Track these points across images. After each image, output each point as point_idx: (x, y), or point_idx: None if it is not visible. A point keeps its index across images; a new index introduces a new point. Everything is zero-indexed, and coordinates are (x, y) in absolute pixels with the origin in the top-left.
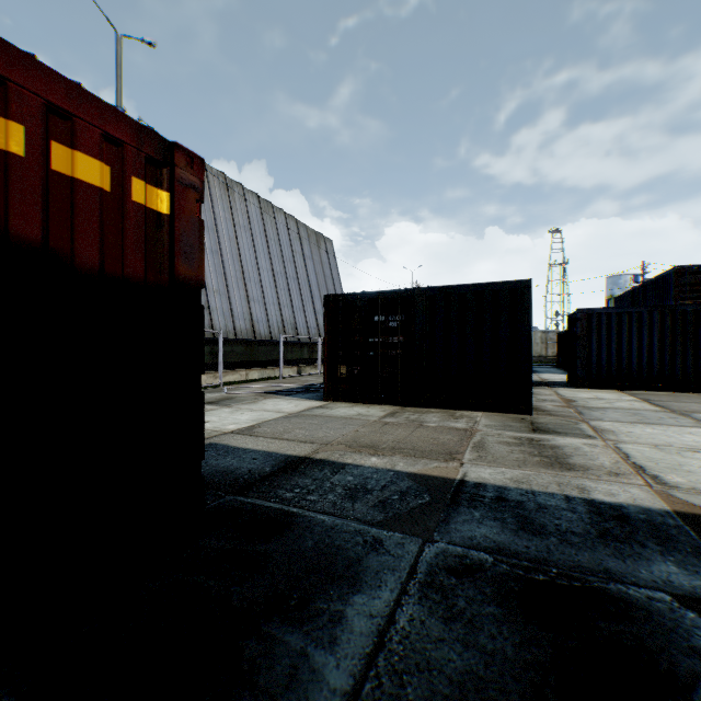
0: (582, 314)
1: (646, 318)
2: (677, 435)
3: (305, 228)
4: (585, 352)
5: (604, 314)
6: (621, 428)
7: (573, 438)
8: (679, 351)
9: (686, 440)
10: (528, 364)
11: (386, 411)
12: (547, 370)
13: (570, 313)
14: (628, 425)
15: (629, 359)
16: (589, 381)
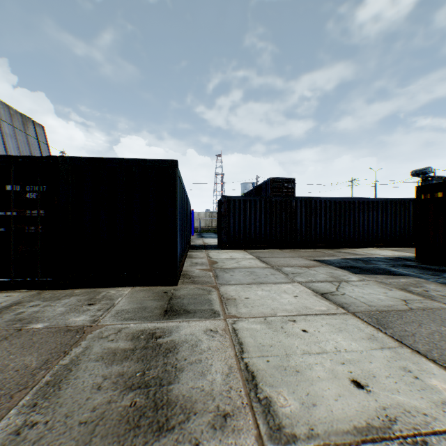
0: (225, 200)
1: (259, 204)
2: (278, 296)
3: (6, 107)
4: (227, 225)
5: (237, 200)
6: (242, 294)
7: (199, 321)
8: (274, 224)
9: (285, 303)
10: (174, 238)
11: (4, 303)
12: (210, 236)
13: (219, 199)
14: (247, 288)
15: (250, 230)
16: (229, 245)
